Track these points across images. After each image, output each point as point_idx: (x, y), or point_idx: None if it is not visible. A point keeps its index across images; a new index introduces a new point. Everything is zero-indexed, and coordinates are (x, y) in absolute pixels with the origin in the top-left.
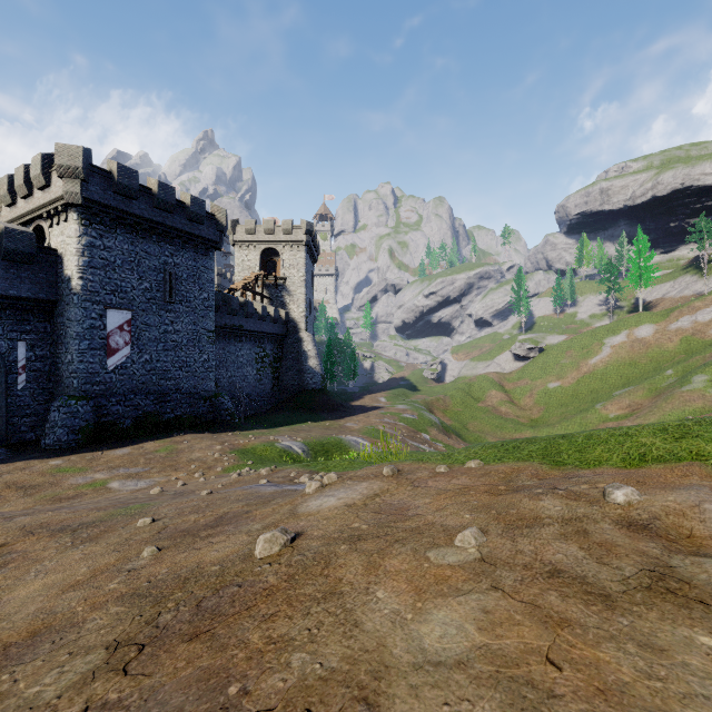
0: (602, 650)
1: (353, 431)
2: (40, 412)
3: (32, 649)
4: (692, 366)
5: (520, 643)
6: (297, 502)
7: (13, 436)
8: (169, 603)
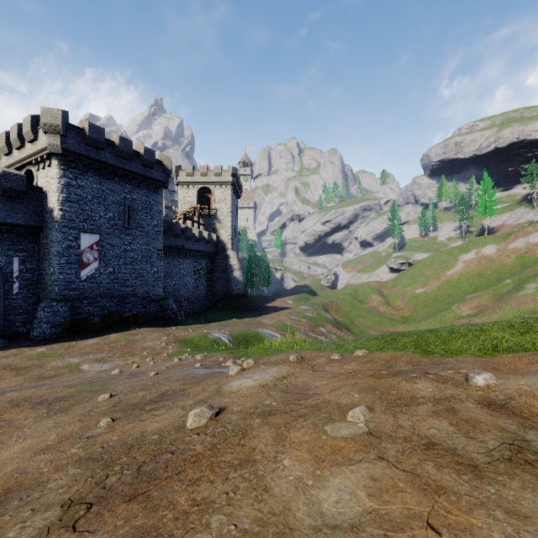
0: (474, 516)
1: (267, 325)
2: (30, 311)
3: (4, 504)
4: (525, 276)
5: (403, 509)
6: (222, 382)
7: (9, 330)
8: (116, 467)
